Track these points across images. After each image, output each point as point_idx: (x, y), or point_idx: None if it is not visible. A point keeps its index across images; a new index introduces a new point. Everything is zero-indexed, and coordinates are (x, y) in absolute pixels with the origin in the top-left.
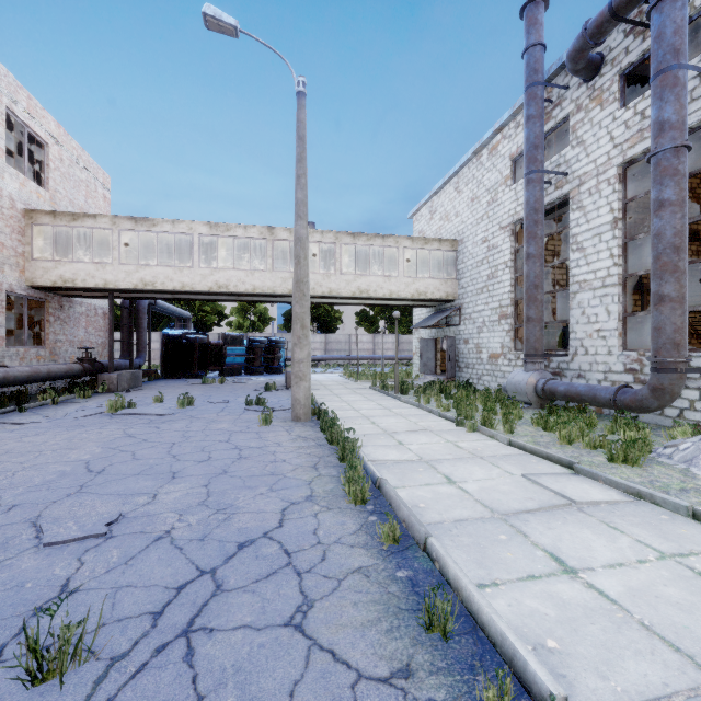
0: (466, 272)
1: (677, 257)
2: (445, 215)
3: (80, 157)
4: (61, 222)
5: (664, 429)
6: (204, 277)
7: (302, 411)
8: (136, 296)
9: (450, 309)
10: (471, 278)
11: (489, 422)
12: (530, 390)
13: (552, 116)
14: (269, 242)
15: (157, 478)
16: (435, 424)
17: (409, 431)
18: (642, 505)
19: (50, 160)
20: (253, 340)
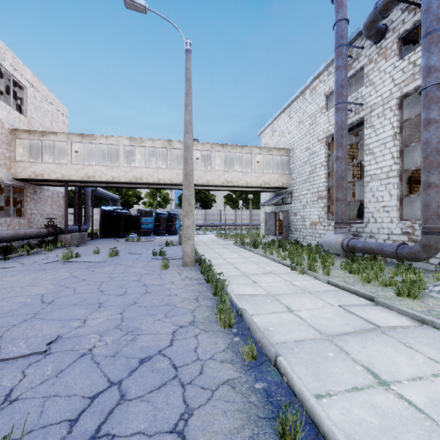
0: (295, 169)
1: (439, 157)
2: (281, 133)
3: (47, 96)
4: (34, 137)
5: (429, 272)
6: (126, 173)
7: (189, 260)
8: (83, 185)
9: (285, 193)
10: (298, 173)
11: (313, 267)
12: (338, 246)
13: (352, 67)
14: (168, 150)
15: (88, 307)
16: (277, 268)
17: (259, 273)
18: (426, 329)
19: (28, 97)
20: (158, 213)
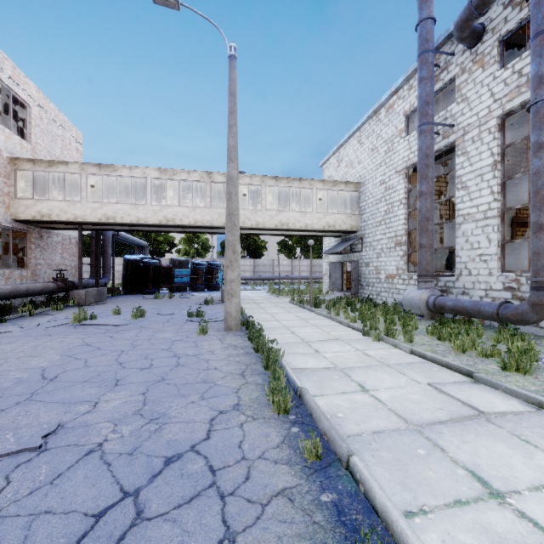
0: (367, 208)
1: None
2: (349, 163)
3: (57, 116)
4: (40, 168)
5: (540, 339)
6: (155, 213)
7: (233, 322)
8: (101, 228)
9: (354, 238)
10: (371, 213)
11: (391, 332)
12: (423, 305)
13: (440, 78)
14: (208, 184)
15: (101, 385)
16: (345, 334)
17: (323, 340)
18: None
19: (32, 118)
20: (196, 263)
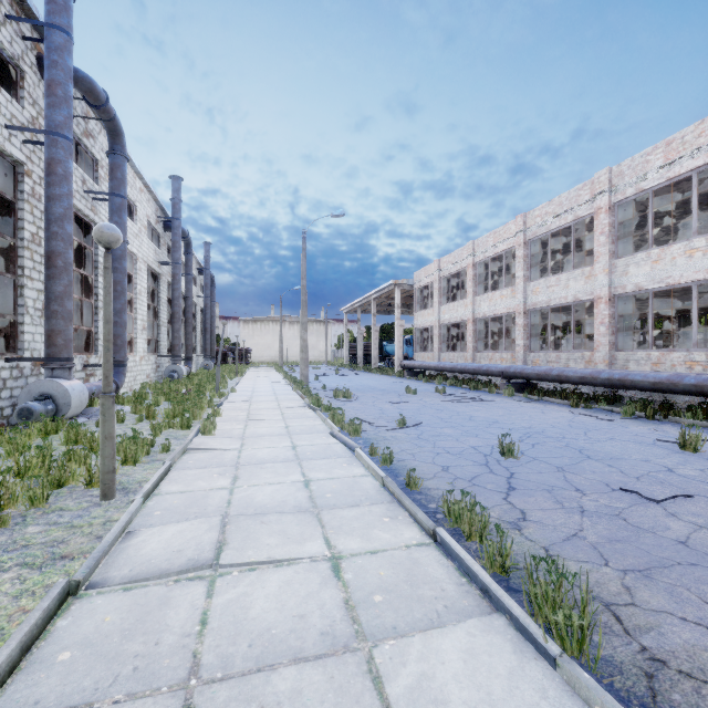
0: None
1: None
2: None
3: None
4: None
5: None
6: None
7: None
8: None
9: None
10: None
11: None
12: None
13: None
14: None
15: None
16: None
17: None
18: (146, 524)
19: None
20: None
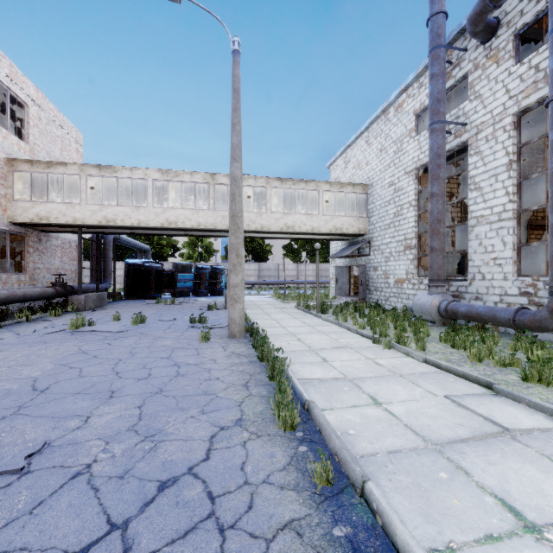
0: (375, 211)
1: None
2: (357, 164)
3: (56, 117)
4: (38, 169)
5: None
6: (157, 215)
7: (237, 329)
8: (101, 231)
9: (362, 242)
10: (380, 216)
11: (402, 340)
12: (434, 310)
13: (452, 75)
14: (211, 186)
15: (95, 397)
16: (353, 341)
17: (331, 347)
18: None
19: (30, 118)
20: (199, 267)
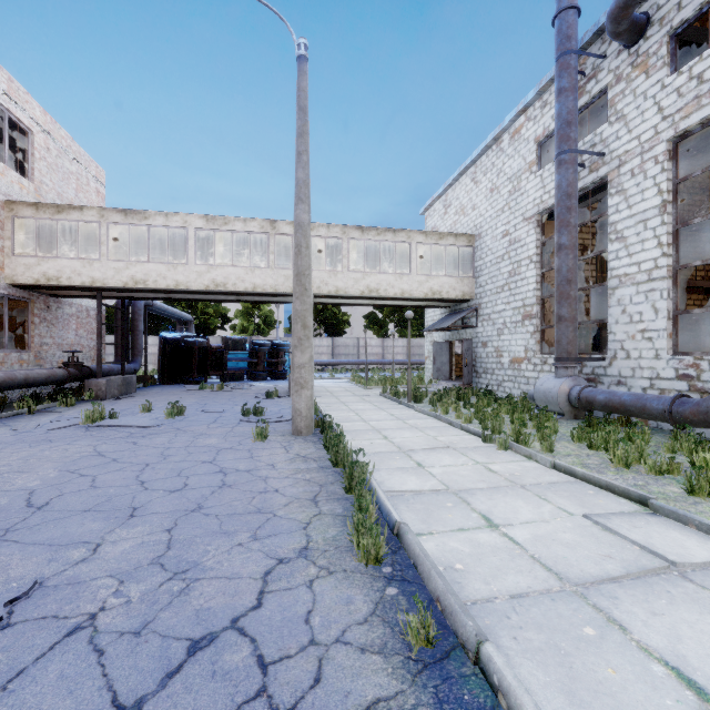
0: (484, 269)
1: None
2: (460, 208)
3: (70, 147)
4: (45, 215)
5: None
6: (200, 275)
7: (304, 423)
8: (128, 296)
9: (467, 309)
10: (490, 276)
11: (522, 438)
12: (563, 399)
13: (586, 91)
14: (271, 237)
15: (109, 516)
16: (457, 439)
17: (428, 448)
18: None
19: (35, 149)
20: (256, 343)
